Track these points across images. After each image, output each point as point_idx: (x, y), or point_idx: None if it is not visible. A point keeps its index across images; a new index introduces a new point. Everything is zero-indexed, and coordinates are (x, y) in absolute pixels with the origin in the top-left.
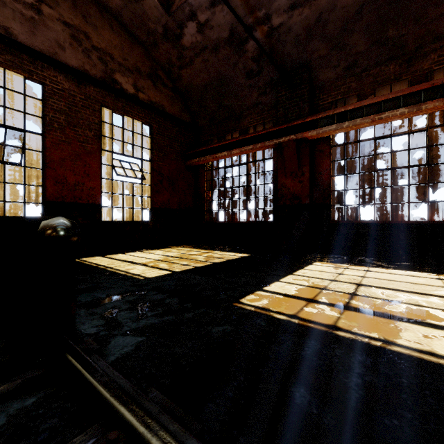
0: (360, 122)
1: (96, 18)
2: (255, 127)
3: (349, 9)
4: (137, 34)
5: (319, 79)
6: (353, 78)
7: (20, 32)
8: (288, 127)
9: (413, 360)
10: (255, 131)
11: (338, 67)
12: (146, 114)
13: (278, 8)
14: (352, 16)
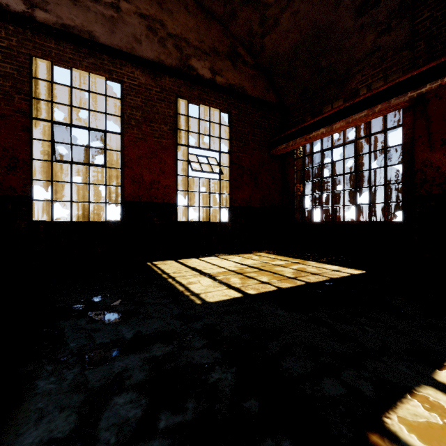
0: None
1: (172, 3)
2: (370, 87)
3: None
4: (213, 9)
5: None
6: None
7: (101, 33)
8: (437, 66)
9: None
10: (371, 89)
11: None
12: (224, 99)
13: None
14: None
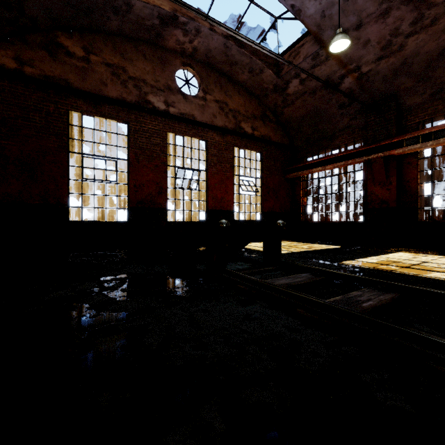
0: (443, 141)
1: (231, 90)
2: (346, 145)
3: (432, 53)
4: (254, 92)
5: (406, 104)
6: (440, 101)
7: (198, 115)
8: (376, 147)
9: (425, 277)
10: (346, 150)
11: (425, 94)
12: (259, 145)
13: (367, 61)
14: (435, 57)
